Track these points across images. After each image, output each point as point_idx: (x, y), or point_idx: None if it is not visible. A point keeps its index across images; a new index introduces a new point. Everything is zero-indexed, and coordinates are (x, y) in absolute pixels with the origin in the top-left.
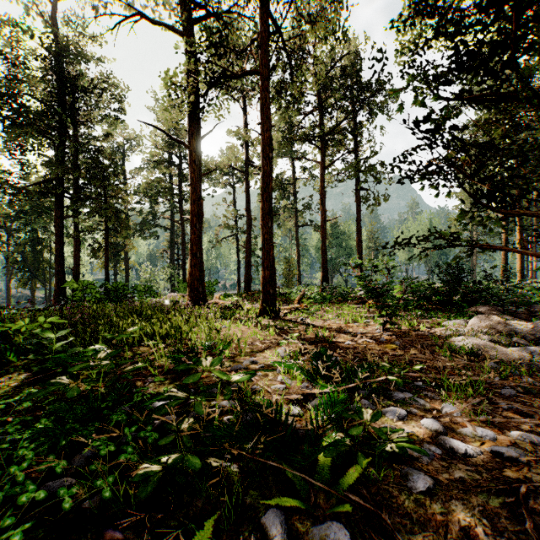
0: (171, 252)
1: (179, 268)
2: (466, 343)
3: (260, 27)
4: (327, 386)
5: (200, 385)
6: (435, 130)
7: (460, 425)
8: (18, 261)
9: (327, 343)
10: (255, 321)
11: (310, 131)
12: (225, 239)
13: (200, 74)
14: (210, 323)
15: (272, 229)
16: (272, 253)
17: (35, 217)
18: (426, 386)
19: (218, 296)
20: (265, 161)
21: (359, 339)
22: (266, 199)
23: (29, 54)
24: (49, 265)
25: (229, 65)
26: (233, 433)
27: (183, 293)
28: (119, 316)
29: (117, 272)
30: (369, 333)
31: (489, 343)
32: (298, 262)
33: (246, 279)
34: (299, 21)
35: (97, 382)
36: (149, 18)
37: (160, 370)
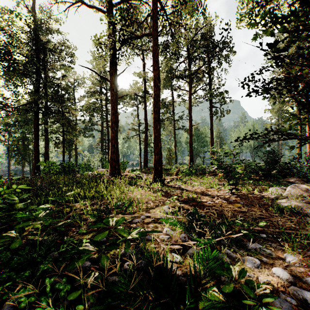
0: (101, 145)
1: (106, 154)
2: (289, 204)
3: (152, 6)
4: (200, 240)
5: (110, 234)
6: (284, 50)
7: (303, 274)
8: (15, 150)
9: (195, 203)
10: (149, 187)
11: (182, 72)
12: (132, 137)
13: (116, 36)
14: (121, 189)
15: (160, 130)
16: (160, 145)
17: (24, 124)
18: (268, 237)
19: (128, 171)
20: (155, 88)
21: (216, 200)
22: (156, 112)
23: (18, 29)
24: (32, 152)
25: (134, 31)
26: (128, 289)
27: (108, 168)
28: (65, 184)
29: (71, 156)
30: (221, 195)
31: (305, 204)
32: (175, 150)
33: (145, 160)
34: (176, 3)
35: (36, 235)
36: (86, 4)
37: (85, 222)
